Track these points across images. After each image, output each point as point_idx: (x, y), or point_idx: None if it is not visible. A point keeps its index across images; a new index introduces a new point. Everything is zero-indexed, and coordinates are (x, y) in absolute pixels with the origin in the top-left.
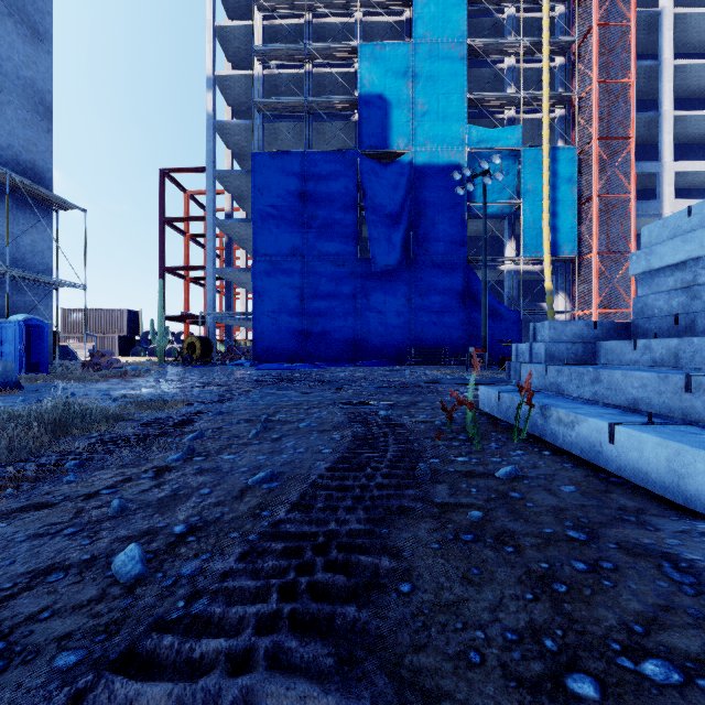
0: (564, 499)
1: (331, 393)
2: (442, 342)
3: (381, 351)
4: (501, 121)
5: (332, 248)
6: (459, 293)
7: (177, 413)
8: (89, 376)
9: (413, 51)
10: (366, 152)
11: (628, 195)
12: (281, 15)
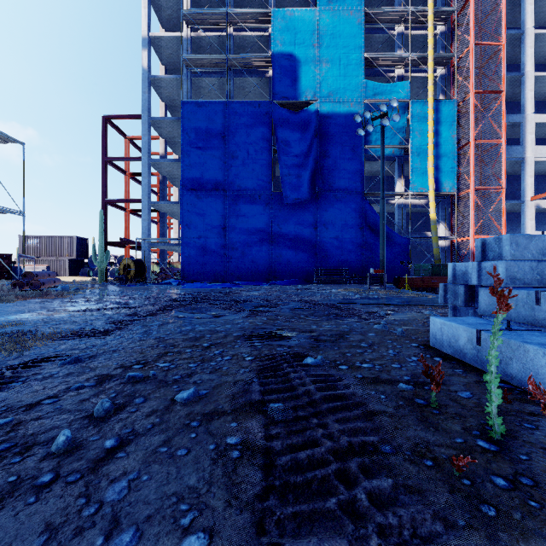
0: None
1: (242, 318)
2: (343, 264)
3: (292, 272)
4: (392, 79)
5: (249, 184)
6: (358, 223)
7: (17, 359)
8: (6, 296)
9: (319, 16)
10: (278, 102)
11: (500, 140)
12: None
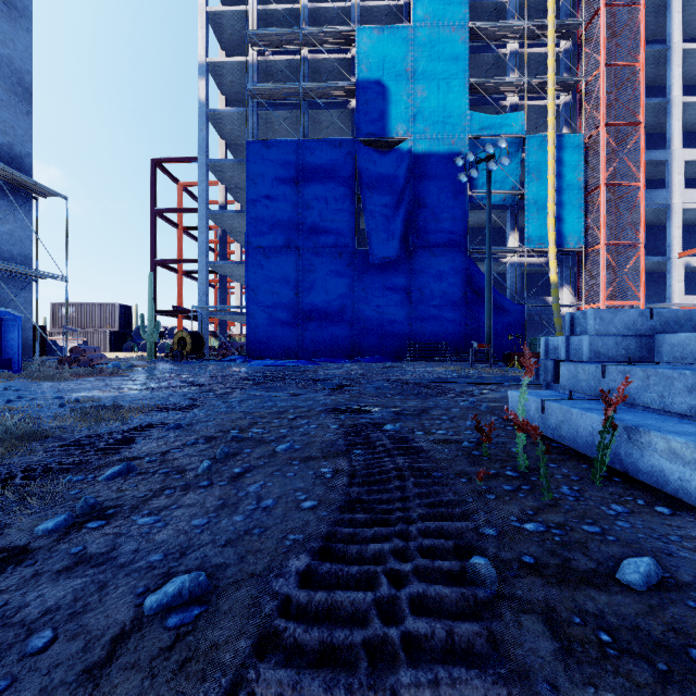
0: None
1: (324, 396)
2: (442, 337)
3: (379, 347)
4: (504, 108)
5: (328, 239)
6: (461, 286)
7: (124, 426)
8: (59, 374)
9: (412, 34)
10: (363, 140)
11: (637, 183)
12: (276, 2)
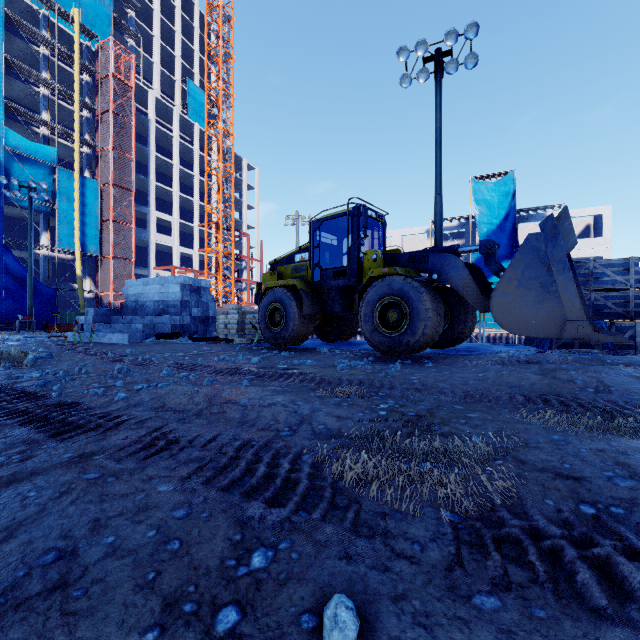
0: (105, 344)
1: None
2: None
3: None
4: (37, 133)
5: None
6: None
7: None
8: None
9: None
10: None
11: (131, 225)
12: None
